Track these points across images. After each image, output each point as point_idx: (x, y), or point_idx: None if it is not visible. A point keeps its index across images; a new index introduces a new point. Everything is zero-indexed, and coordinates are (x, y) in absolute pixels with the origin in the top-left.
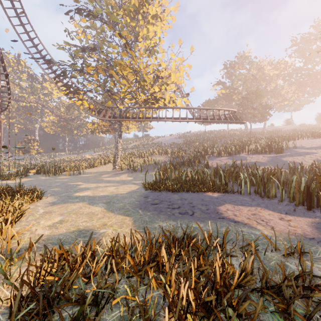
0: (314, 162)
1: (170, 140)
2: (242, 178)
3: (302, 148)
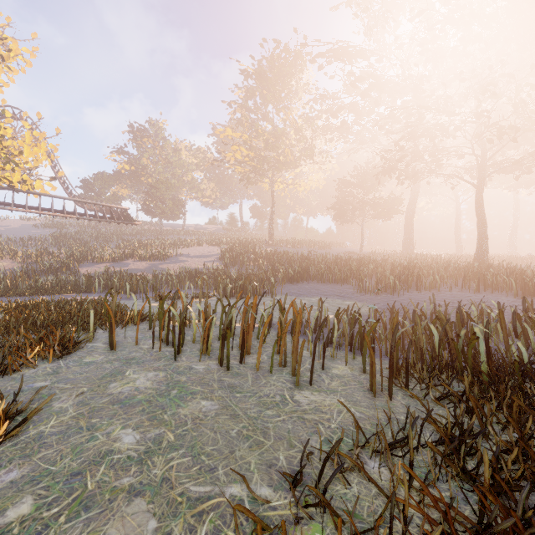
0: (178, 269)
1: (21, 229)
2: (97, 281)
3: (187, 256)
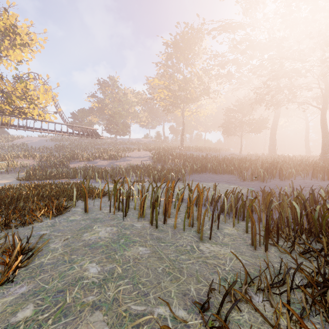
0: (126, 165)
1: (39, 142)
2: (79, 172)
3: (131, 157)
